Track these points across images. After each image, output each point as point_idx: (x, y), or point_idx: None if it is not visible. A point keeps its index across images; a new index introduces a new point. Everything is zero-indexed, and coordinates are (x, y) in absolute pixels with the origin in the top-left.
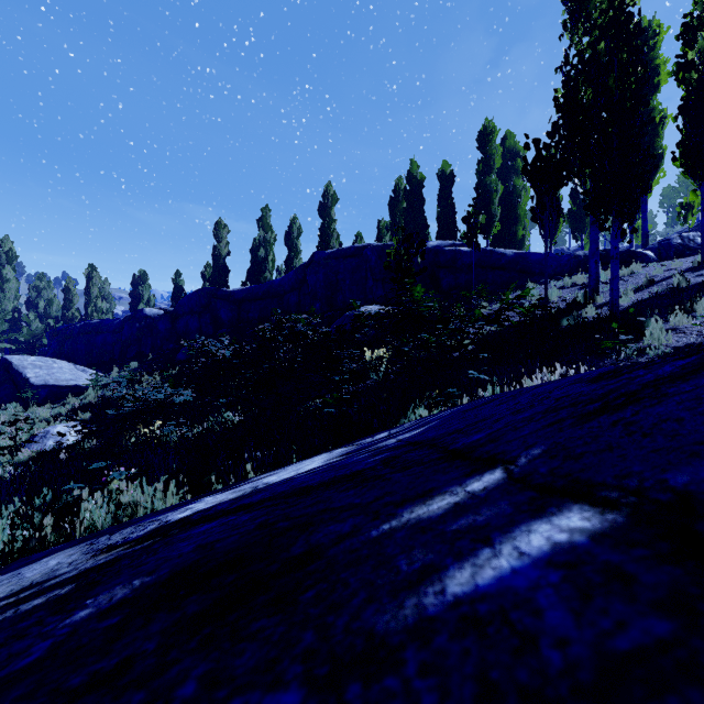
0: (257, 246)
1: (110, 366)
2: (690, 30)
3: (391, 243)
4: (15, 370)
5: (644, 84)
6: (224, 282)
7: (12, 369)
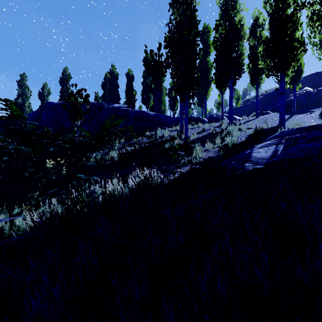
0: (17, 97)
1: None
2: (218, 27)
3: (93, 102)
4: None
5: (197, 34)
6: None
7: None
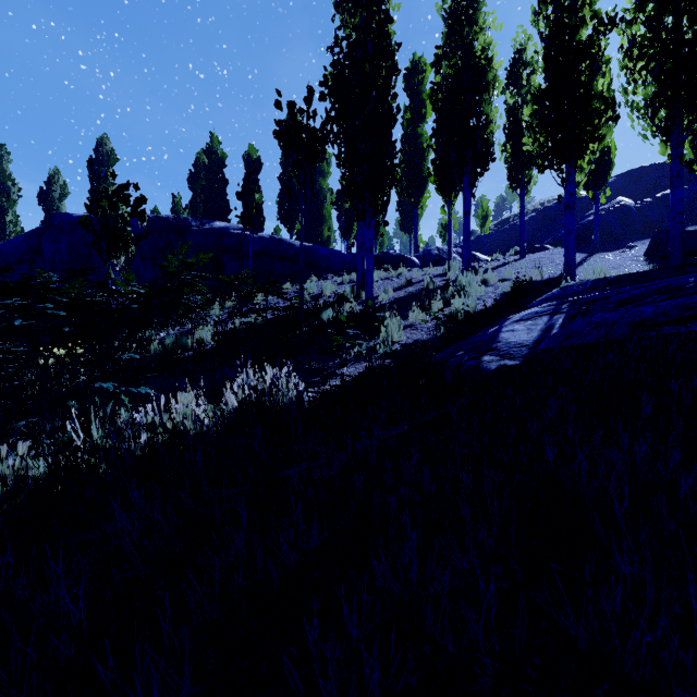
0: None
1: None
2: (440, 61)
3: (165, 216)
4: None
5: (392, 72)
6: None
7: None
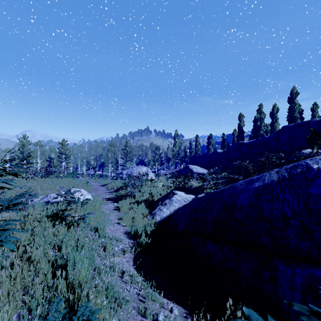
0: (256, 121)
1: (209, 168)
2: None
3: None
4: (190, 168)
5: None
6: (242, 136)
7: (189, 168)
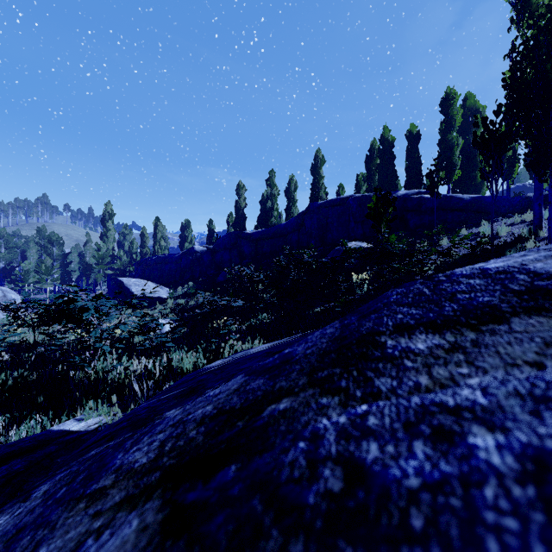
0: (266, 199)
1: (175, 285)
2: None
3: (368, 194)
4: (126, 287)
5: None
6: (243, 226)
7: (124, 286)
